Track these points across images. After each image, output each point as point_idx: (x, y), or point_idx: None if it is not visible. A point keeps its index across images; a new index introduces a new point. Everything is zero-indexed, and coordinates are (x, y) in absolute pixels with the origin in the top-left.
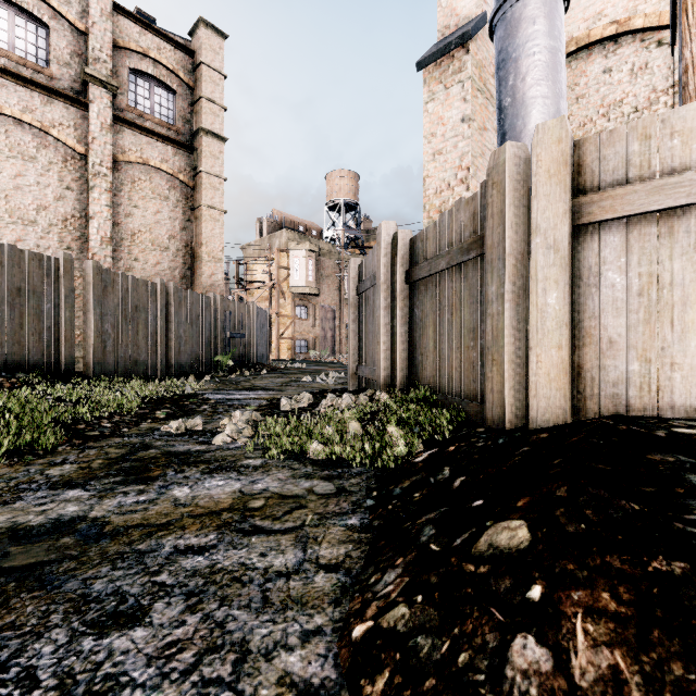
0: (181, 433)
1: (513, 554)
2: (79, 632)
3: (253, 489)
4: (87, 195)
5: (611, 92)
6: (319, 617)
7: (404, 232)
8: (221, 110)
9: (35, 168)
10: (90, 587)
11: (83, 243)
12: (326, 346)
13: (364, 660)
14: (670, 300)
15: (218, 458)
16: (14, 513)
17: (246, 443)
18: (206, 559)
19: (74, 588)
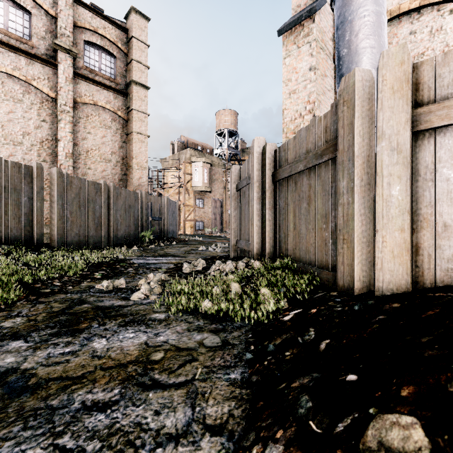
0: (109, 290)
1: None
2: None
3: (156, 342)
4: (56, 125)
5: (415, 48)
6: None
7: (270, 144)
8: (145, 68)
9: (21, 107)
10: None
11: (53, 157)
12: (216, 225)
13: None
14: None
15: (132, 312)
16: None
17: (155, 299)
18: (106, 417)
19: None
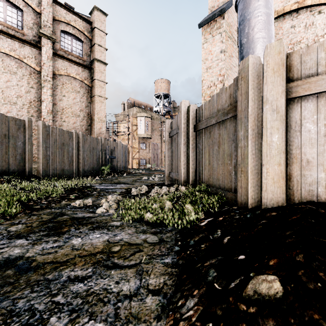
0: (81, 207)
1: (272, 301)
2: None
3: (115, 240)
4: (41, 90)
5: (295, 37)
6: None
7: (193, 105)
8: (104, 50)
9: (16, 77)
10: (16, 305)
11: (39, 113)
12: (154, 162)
13: None
14: None
15: (98, 221)
16: None
17: (113, 212)
18: (84, 285)
19: (6, 306)
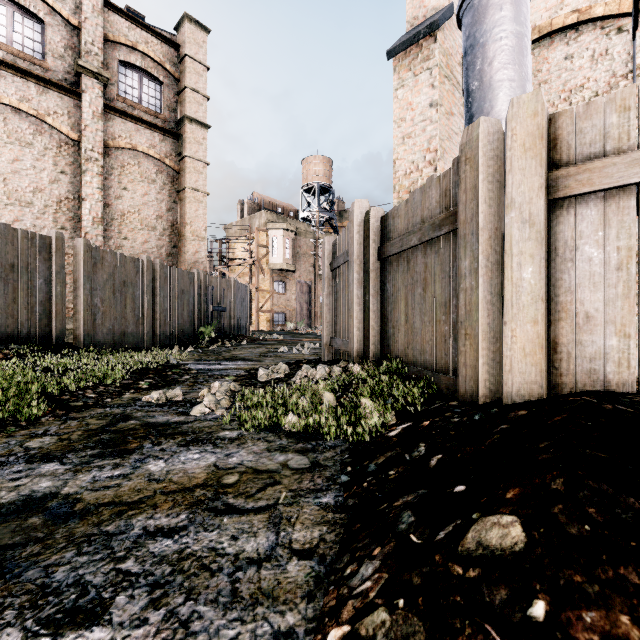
0: (161, 403)
1: (507, 557)
2: (32, 632)
3: (228, 463)
4: (80, 178)
5: (572, 78)
6: (291, 614)
7: (376, 210)
8: (204, 99)
9: (31, 153)
10: (51, 576)
11: (76, 222)
12: (302, 318)
13: None
14: None
15: (195, 429)
16: None
17: (223, 414)
18: (175, 543)
19: (34, 578)
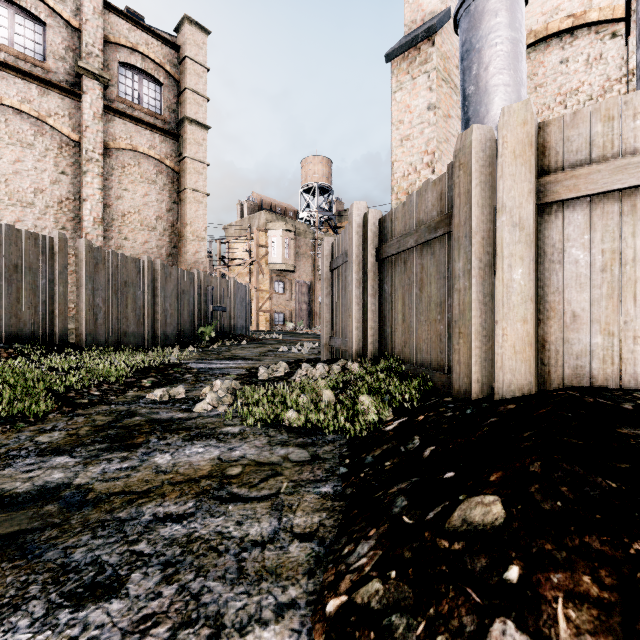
0: (164, 401)
1: (488, 531)
2: (56, 604)
3: (231, 457)
4: (81, 179)
5: (568, 82)
6: (293, 589)
7: (374, 212)
8: (204, 100)
9: (32, 154)
10: (70, 557)
11: (77, 223)
12: (302, 318)
13: (338, 638)
14: (633, 276)
15: (198, 425)
16: (2, 480)
17: (225, 410)
18: (183, 527)
19: (54, 558)
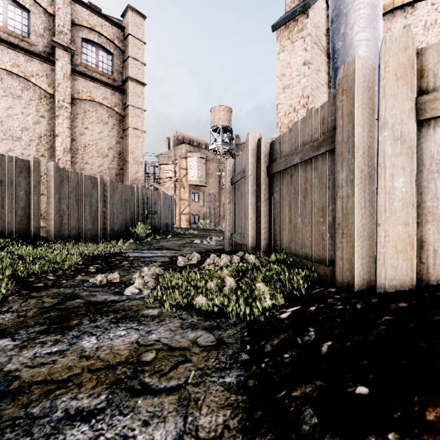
0: (103, 284)
1: None
2: None
3: (148, 340)
4: (54, 120)
5: None
6: None
7: (265, 138)
8: (142, 65)
9: (20, 103)
10: None
11: (52, 152)
12: (211, 219)
13: None
14: None
15: (125, 307)
16: None
17: (149, 294)
18: (90, 429)
19: None
